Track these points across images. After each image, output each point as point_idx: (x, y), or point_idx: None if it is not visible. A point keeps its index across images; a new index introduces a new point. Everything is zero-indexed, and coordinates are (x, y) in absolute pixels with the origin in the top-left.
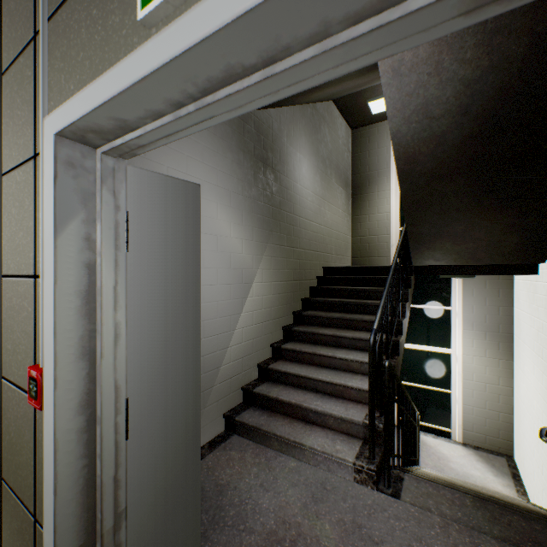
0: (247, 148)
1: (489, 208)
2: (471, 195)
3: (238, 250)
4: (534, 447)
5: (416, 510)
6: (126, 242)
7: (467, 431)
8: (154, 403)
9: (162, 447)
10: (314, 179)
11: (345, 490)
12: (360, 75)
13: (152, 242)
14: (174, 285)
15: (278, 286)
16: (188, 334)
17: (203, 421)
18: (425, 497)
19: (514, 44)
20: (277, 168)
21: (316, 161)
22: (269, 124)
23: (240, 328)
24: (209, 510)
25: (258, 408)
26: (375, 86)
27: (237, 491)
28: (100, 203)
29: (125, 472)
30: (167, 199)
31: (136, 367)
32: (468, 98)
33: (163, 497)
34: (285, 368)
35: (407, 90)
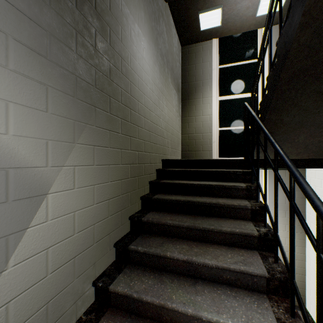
0: None
1: None
2: None
3: None
4: None
5: None
6: None
7: None
8: None
9: None
10: (153, 67)
11: None
12: None
13: None
14: None
15: (107, 189)
16: None
17: None
18: None
19: None
20: (105, 18)
21: (156, 51)
22: None
23: None
24: None
25: None
26: None
27: None
28: None
29: None
30: None
31: None
32: None
33: None
34: None
35: None
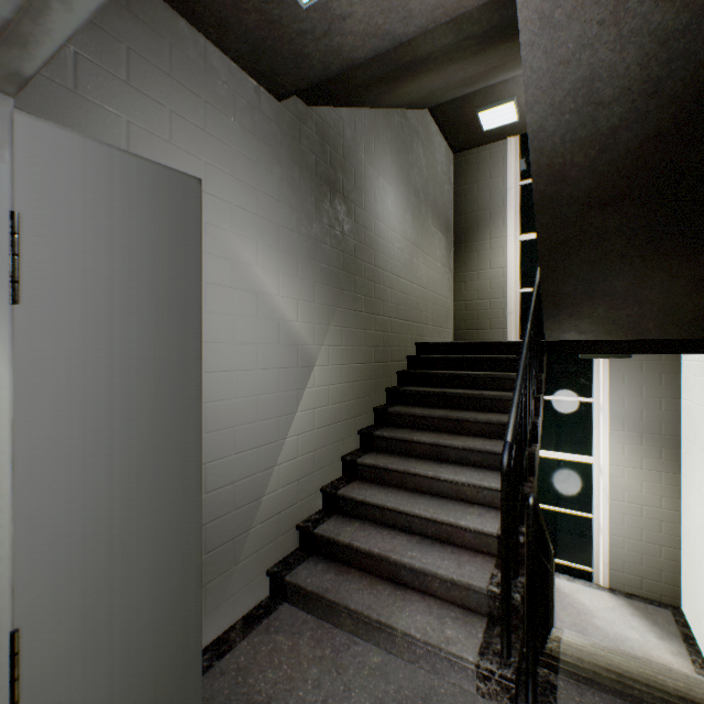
0: (305, 162)
1: (670, 253)
2: (645, 233)
3: (290, 317)
4: None
5: None
6: (11, 281)
7: (616, 571)
8: (91, 625)
9: None
10: (403, 217)
11: None
12: (476, 52)
13: (86, 285)
14: (141, 376)
15: (352, 371)
16: (173, 472)
17: (234, 586)
18: None
19: None
20: (350, 197)
21: (406, 193)
22: (339, 130)
23: (294, 435)
24: None
25: (321, 559)
26: (489, 88)
27: None
28: None
29: None
30: (125, 199)
31: (43, 554)
32: (662, 66)
33: None
34: (363, 496)
35: (561, 53)
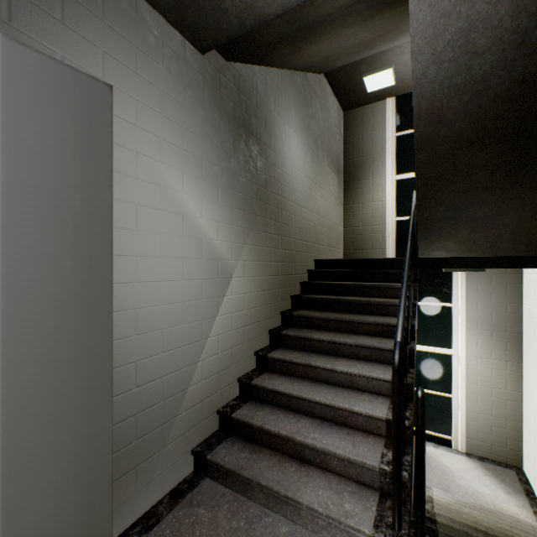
0: (224, 107)
1: (525, 184)
2: (505, 167)
3: (212, 236)
4: None
5: None
6: None
7: (471, 439)
8: None
9: None
10: (304, 158)
11: None
12: (366, 17)
13: None
14: (42, 283)
15: (263, 282)
16: (80, 381)
17: (162, 465)
18: None
19: None
20: (262, 139)
21: (307, 139)
22: (253, 84)
23: (215, 335)
24: None
25: (238, 440)
26: (373, 57)
27: None
28: None
29: None
30: (21, 94)
31: None
32: (531, 18)
33: None
34: (273, 385)
35: (444, 6)
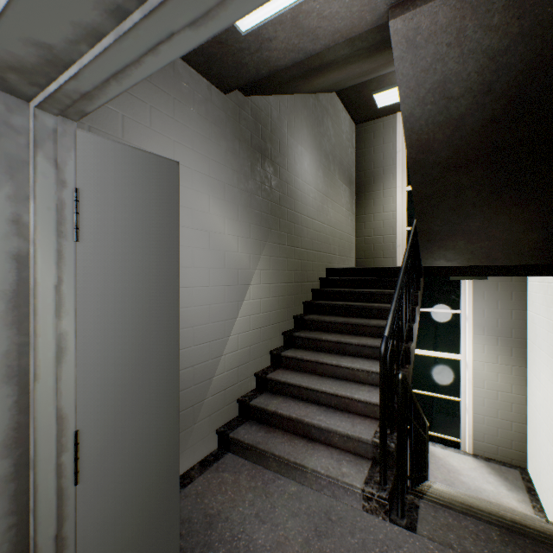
0: (243, 136)
1: (508, 202)
2: (489, 187)
3: (233, 249)
4: (552, 461)
5: (436, 547)
6: (75, 228)
7: (478, 441)
8: (116, 434)
9: (128, 488)
10: (316, 174)
11: (353, 521)
12: (367, 56)
13: (113, 230)
14: (144, 285)
15: (277, 288)
16: (162, 345)
17: (193, 439)
18: (444, 529)
19: (551, 4)
20: (276, 161)
21: (319, 156)
22: (268, 112)
23: (236, 334)
24: (195, 548)
25: (255, 423)
26: (381, 77)
27: (228, 522)
28: (33, 174)
29: (73, 526)
30: (135, 177)
31: (90, 389)
32: (493, 74)
33: (129, 551)
34: (285, 378)
35: (422, 64)
